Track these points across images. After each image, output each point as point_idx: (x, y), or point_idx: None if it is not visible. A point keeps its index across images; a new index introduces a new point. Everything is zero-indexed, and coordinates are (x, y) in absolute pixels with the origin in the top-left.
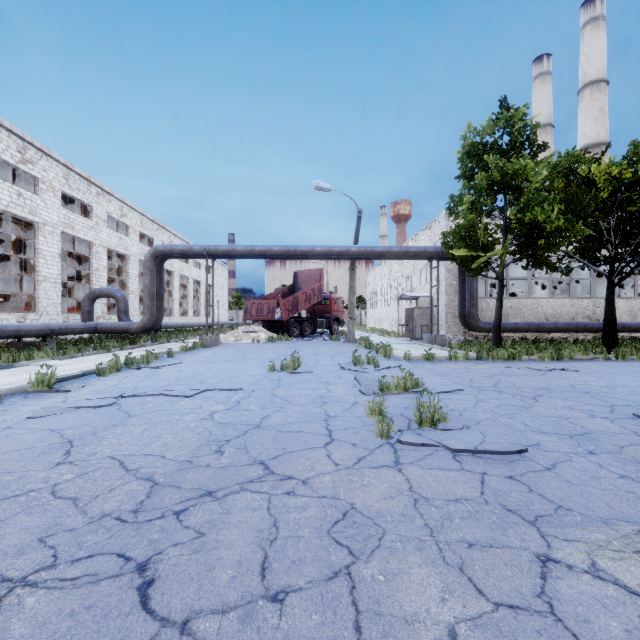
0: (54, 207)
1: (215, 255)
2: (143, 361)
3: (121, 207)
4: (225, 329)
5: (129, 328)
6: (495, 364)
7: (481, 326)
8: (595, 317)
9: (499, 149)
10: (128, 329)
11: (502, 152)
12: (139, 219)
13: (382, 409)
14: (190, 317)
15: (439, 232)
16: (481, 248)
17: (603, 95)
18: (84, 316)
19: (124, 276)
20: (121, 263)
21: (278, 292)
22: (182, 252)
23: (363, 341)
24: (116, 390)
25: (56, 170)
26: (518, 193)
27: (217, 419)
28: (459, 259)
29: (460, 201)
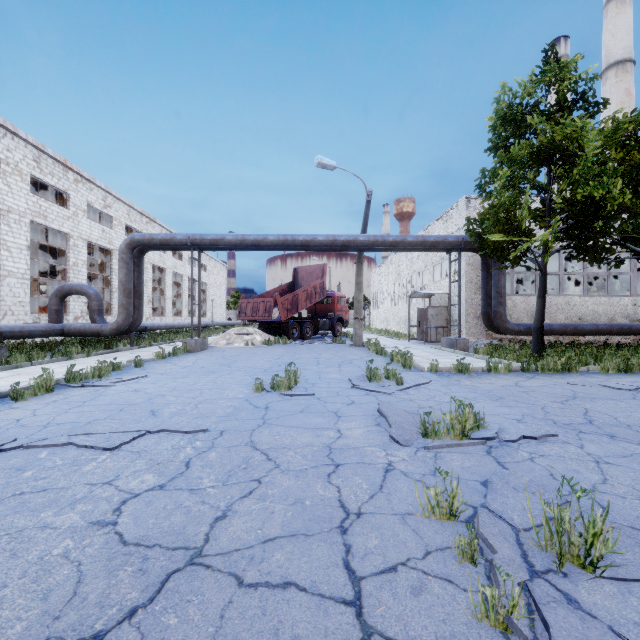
0: (21, 193)
1: (201, 245)
2: (94, 375)
3: (104, 197)
4: (220, 330)
5: (101, 330)
6: (551, 378)
7: (510, 328)
8: (636, 317)
9: (543, 111)
10: (100, 331)
11: (547, 115)
12: (126, 211)
13: (455, 504)
14: (184, 317)
15: (457, 221)
16: (519, 233)
17: (629, 76)
18: (51, 316)
19: (109, 273)
20: (106, 258)
21: (276, 290)
22: (163, 242)
23: (373, 345)
24: (9, 431)
25: (24, 151)
26: (571, 163)
27: (121, 525)
28: (488, 248)
29: (493, 176)
